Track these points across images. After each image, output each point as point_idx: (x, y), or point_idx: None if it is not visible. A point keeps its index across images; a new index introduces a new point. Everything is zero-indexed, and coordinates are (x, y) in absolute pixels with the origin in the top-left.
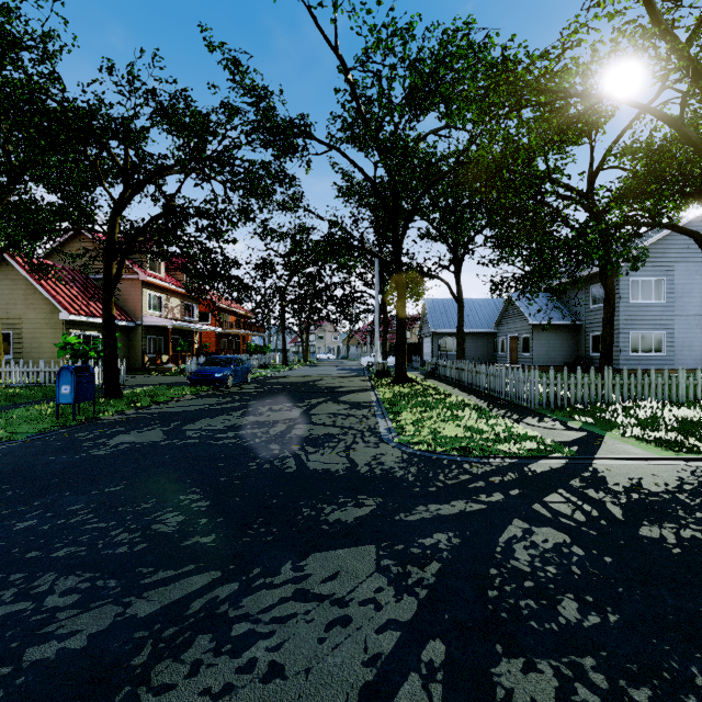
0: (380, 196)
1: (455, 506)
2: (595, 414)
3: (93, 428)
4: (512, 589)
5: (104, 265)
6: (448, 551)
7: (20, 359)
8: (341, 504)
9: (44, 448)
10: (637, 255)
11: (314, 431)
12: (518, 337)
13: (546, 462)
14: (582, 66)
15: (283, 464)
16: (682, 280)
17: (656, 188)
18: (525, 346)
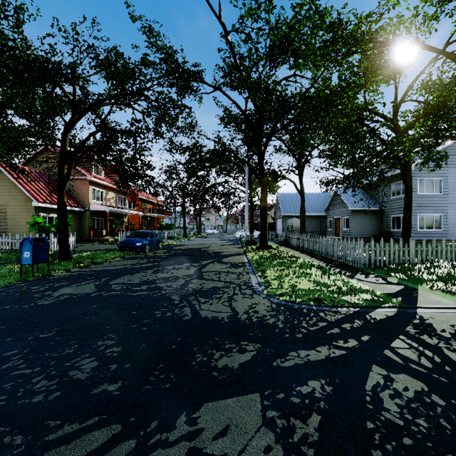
0: (249, 122)
1: (321, 351)
2: (406, 272)
3: (45, 282)
4: (394, 448)
5: (58, 168)
6: (323, 400)
7: (5, 233)
8: (227, 349)
9: (4, 298)
10: (440, 156)
11: (204, 285)
12: (341, 218)
13: (382, 310)
14: (393, 26)
15: (181, 312)
16: (453, 179)
17: (445, 112)
18: (346, 224)
